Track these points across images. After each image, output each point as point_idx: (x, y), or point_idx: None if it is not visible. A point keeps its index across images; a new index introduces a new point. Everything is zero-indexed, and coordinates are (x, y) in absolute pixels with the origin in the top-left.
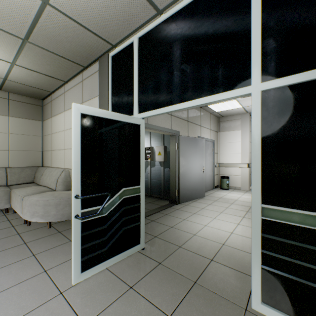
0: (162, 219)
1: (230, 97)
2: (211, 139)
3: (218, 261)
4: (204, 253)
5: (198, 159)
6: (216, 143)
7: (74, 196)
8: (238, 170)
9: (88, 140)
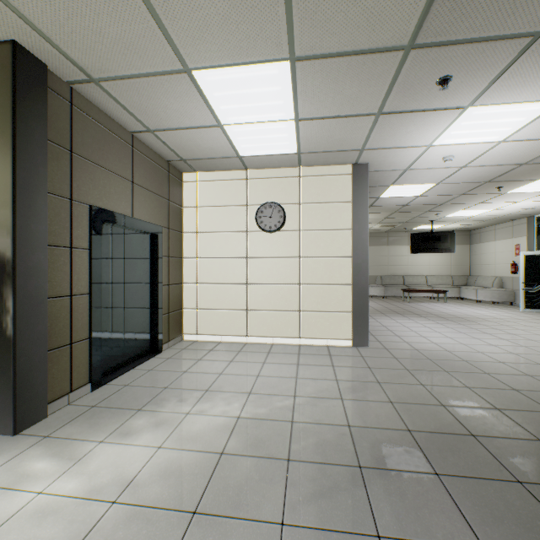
0: None
1: None
2: None
3: None
4: None
5: None
6: None
7: (521, 282)
8: None
9: (526, 263)
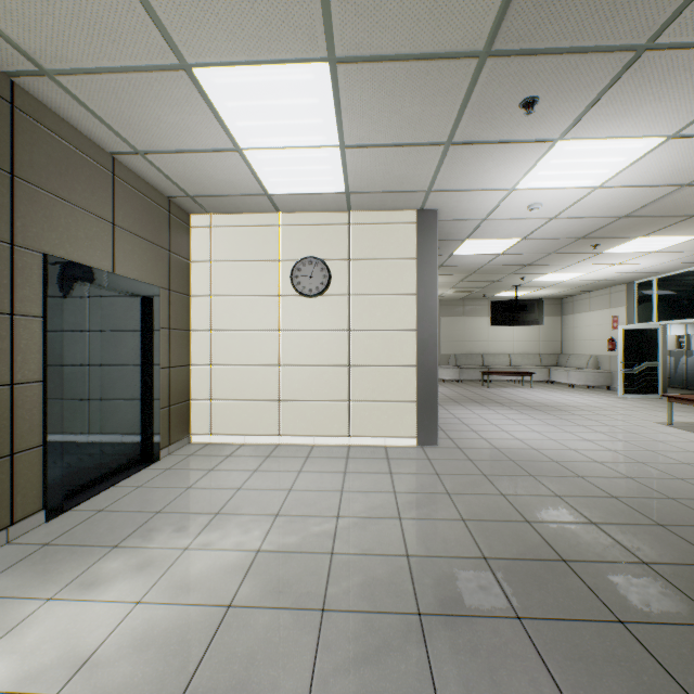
0: None
1: None
2: None
3: None
4: None
5: None
6: None
7: (619, 362)
8: None
9: (625, 339)
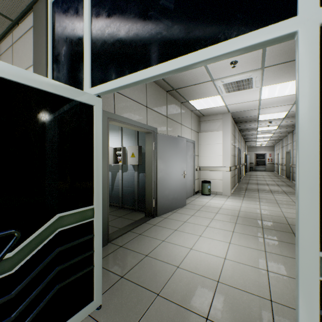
0: (134, 243)
1: (254, 42)
2: (192, 140)
3: (217, 321)
4: (194, 304)
5: (179, 162)
6: (197, 144)
7: None
8: (219, 174)
9: None
